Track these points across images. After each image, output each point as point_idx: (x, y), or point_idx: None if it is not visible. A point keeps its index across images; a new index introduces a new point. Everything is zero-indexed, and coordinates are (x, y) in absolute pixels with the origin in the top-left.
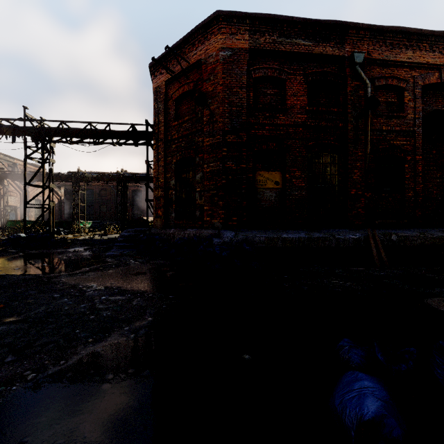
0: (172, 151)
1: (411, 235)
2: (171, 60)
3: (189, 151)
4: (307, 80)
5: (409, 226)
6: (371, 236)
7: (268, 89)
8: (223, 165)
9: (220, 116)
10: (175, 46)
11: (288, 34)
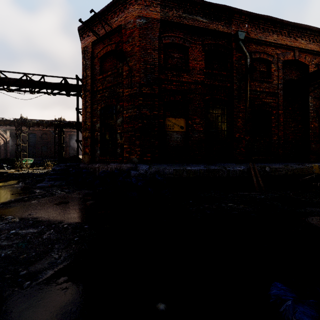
0: (97, 100)
1: (279, 167)
2: (97, 24)
3: (111, 100)
4: (204, 49)
5: (274, 161)
6: (252, 168)
7: (175, 54)
8: (139, 111)
9: (137, 71)
10: (99, 13)
11: (191, 11)
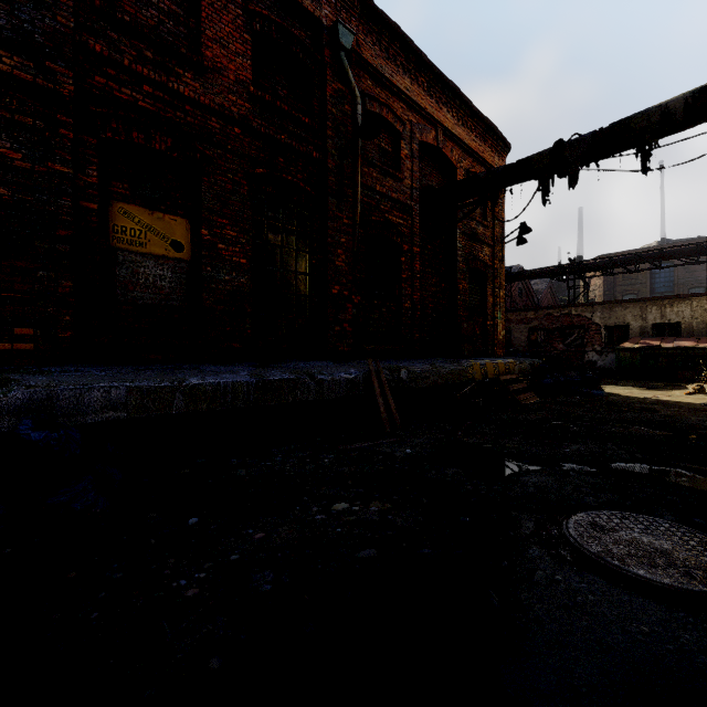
0: None
1: (424, 369)
2: None
3: None
4: (252, 27)
5: (407, 355)
6: (375, 373)
7: None
8: None
9: None
10: None
11: None
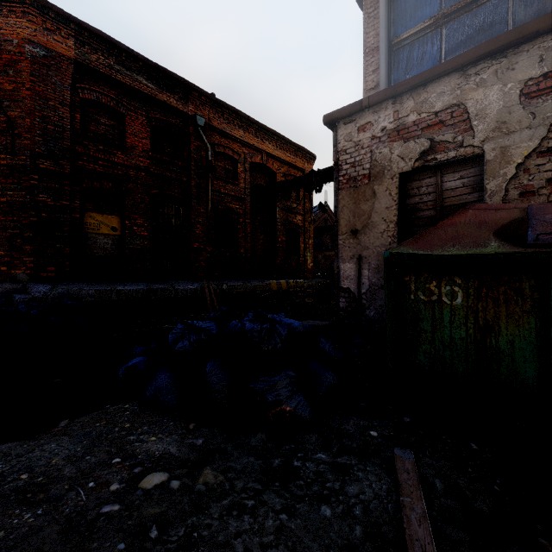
0: None
1: (237, 285)
2: None
3: None
4: (151, 124)
5: (241, 278)
6: (207, 286)
7: (102, 118)
8: (31, 197)
9: (26, 130)
10: None
11: (129, 66)
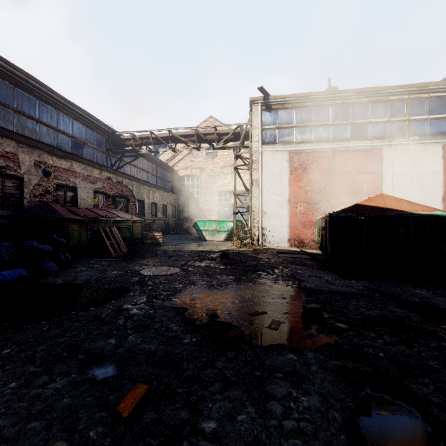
0: None
1: None
2: None
3: None
4: None
5: None
6: None
7: None
8: None
9: None
10: None
11: None
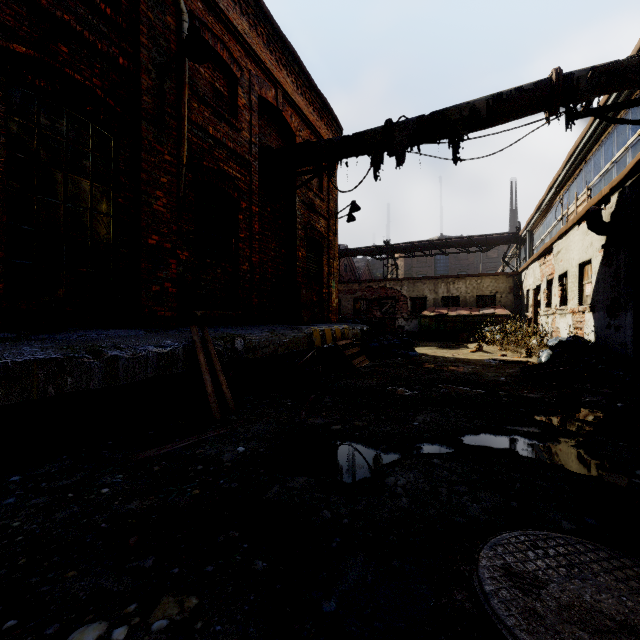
0: None
1: (263, 337)
2: None
3: None
4: None
5: (245, 322)
6: (200, 344)
7: None
8: None
9: None
10: None
11: None
